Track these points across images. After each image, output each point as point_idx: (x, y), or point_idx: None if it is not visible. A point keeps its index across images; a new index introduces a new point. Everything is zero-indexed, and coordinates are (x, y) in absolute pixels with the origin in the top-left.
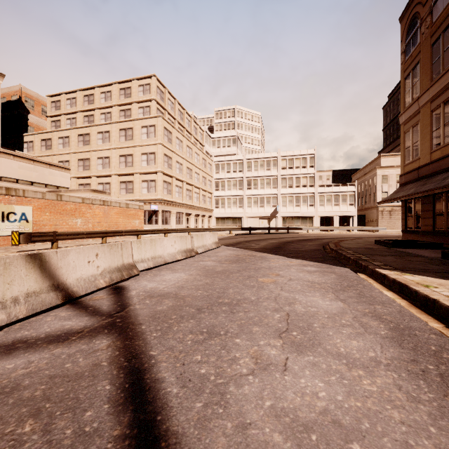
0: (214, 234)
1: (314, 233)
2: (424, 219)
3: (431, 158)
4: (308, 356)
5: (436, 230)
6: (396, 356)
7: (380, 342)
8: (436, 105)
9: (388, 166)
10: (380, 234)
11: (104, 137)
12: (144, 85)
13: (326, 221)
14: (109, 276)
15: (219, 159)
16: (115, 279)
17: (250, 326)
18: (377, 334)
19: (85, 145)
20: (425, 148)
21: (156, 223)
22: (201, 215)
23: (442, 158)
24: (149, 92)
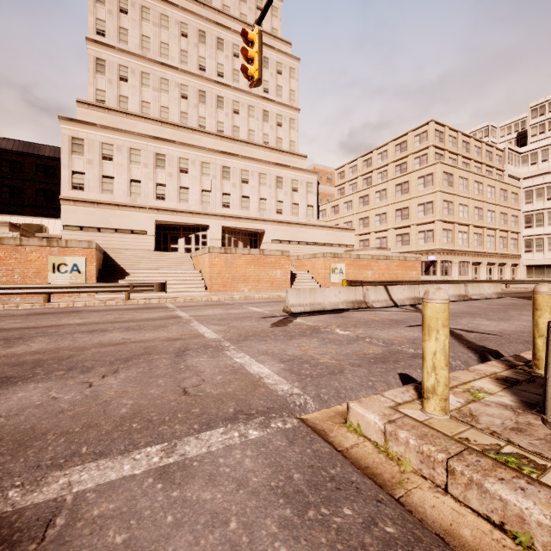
0: (495, 285)
1: None
2: None
3: None
4: (493, 321)
5: None
6: None
7: None
8: None
9: None
10: None
11: (381, 196)
12: (421, 134)
13: None
14: (409, 300)
15: (533, 183)
16: (411, 303)
17: (476, 317)
18: None
19: (365, 205)
20: None
21: (434, 274)
22: (498, 264)
23: None
24: (425, 139)
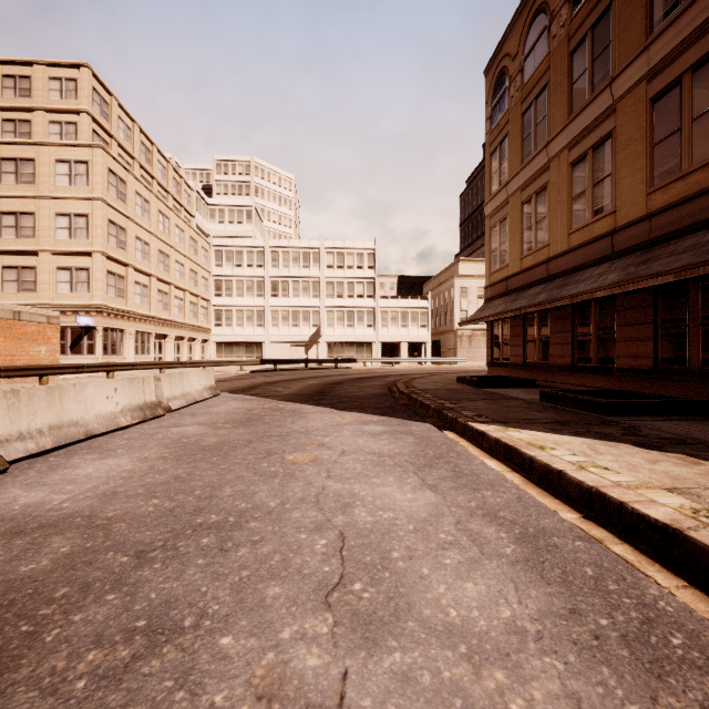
0: (207, 372)
1: (374, 367)
2: (513, 347)
3: (521, 266)
4: (390, 652)
5: (527, 362)
6: (544, 608)
7: (511, 575)
8: (528, 195)
9: (468, 275)
10: (459, 368)
11: None
12: (64, 79)
13: (390, 349)
14: None
15: (223, 243)
16: None
17: (260, 585)
18: (502, 556)
19: None
20: (515, 252)
21: (91, 352)
22: (188, 338)
23: (534, 266)
24: (74, 95)
